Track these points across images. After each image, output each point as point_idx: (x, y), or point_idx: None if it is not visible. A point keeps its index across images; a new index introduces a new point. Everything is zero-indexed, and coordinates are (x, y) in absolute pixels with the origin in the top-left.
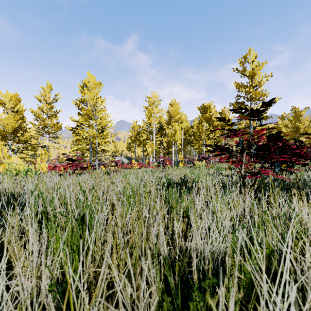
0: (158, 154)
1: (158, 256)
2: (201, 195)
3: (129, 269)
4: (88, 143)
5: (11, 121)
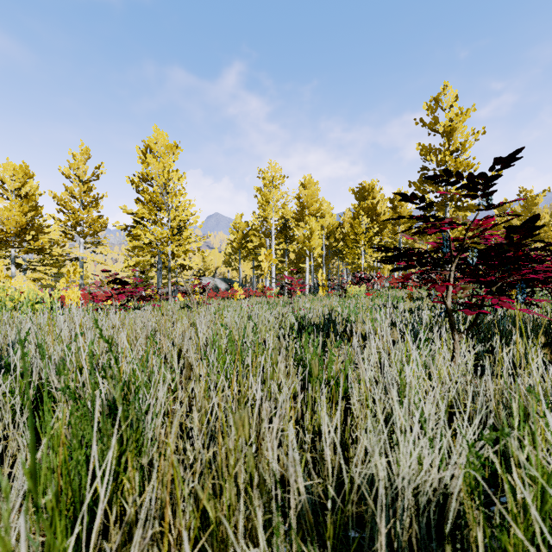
0: (281, 273)
1: (282, 485)
2: (371, 348)
3: (212, 531)
4: (153, 252)
5: (15, 214)
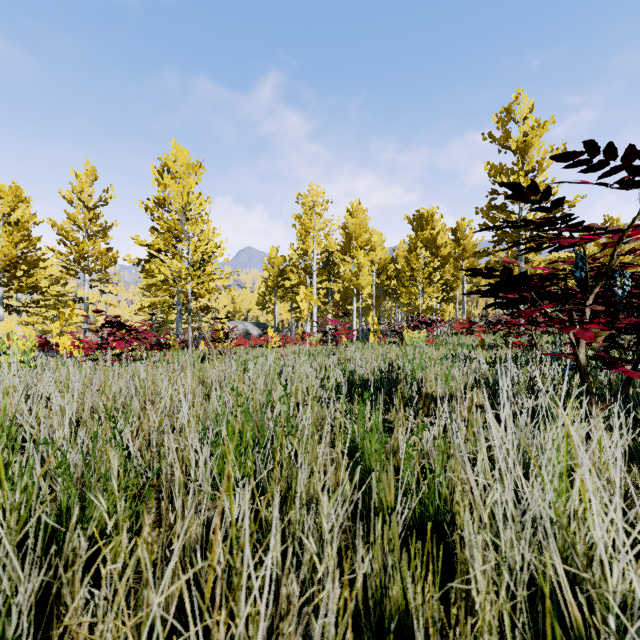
0: (323, 316)
1: None
2: (480, 439)
3: None
4: (170, 291)
5: (2, 244)
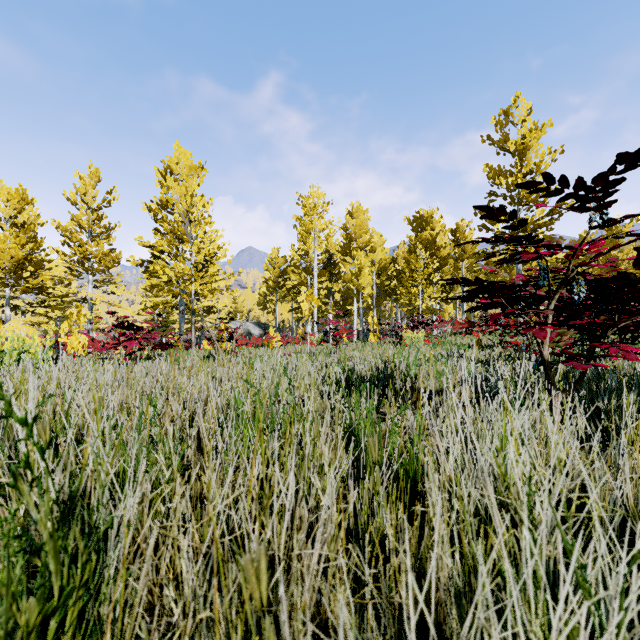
0: (324, 316)
1: (327, 633)
2: (450, 417)
3: None
4: (174, 292)
5: (9, 246)
